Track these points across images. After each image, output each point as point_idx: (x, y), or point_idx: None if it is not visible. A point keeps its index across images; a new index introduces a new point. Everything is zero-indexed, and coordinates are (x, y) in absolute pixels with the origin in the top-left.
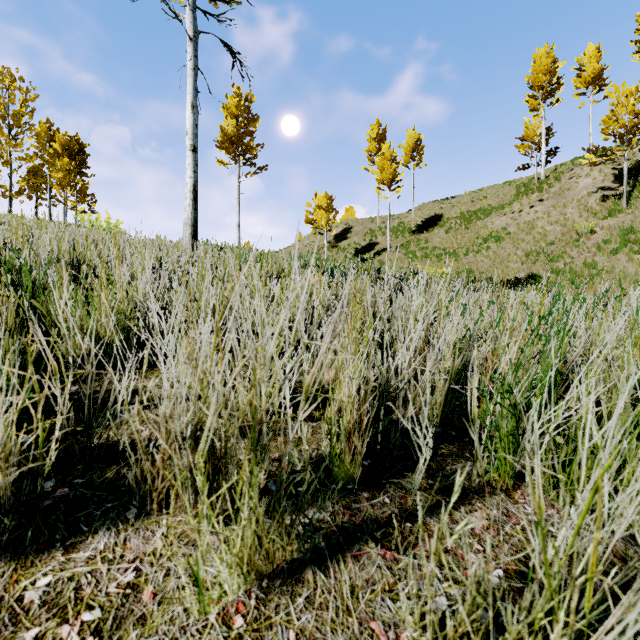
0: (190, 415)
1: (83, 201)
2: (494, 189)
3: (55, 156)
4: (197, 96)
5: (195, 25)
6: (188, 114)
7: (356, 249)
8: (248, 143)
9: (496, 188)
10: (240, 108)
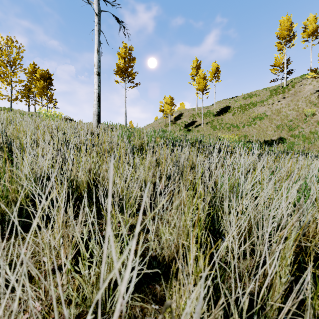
0: (43, 303)
1: (51, 102)
2: (258, 92)
3: (37, 80)
4: (100, 45)
5: (99, 7)
6: (95, 55)
7: (185, 124)
8: (130, 71)
9: (259, 92)
10: (126, 54)
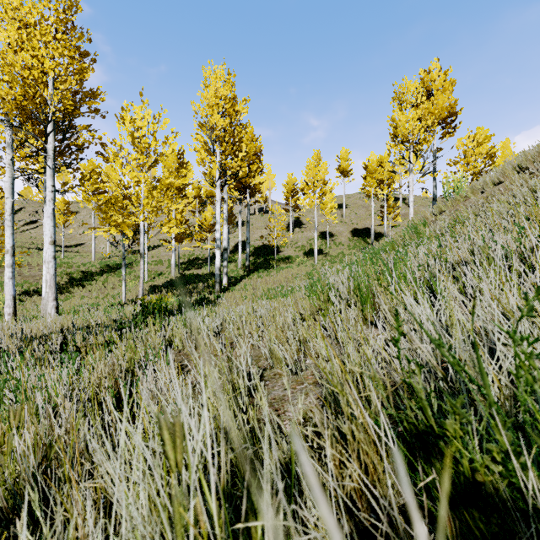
0: None
1: None
2: None
3: None
4: None
5: None
6: None
7: (27, 221)
8: None
9: None
10: None
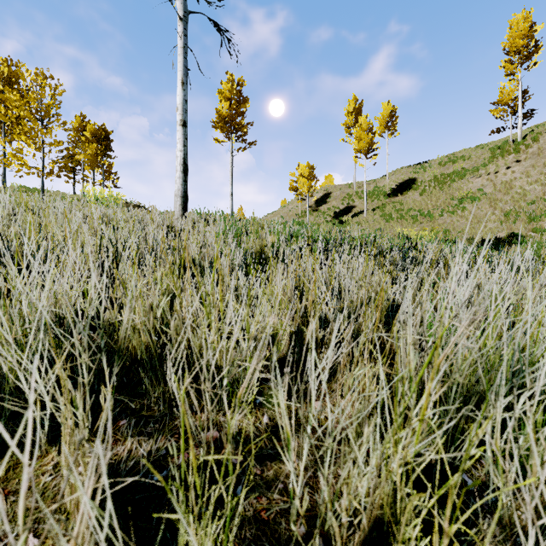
0: None
1: (108, 178)
2: (467, 153)
3: (86, 142)
4: (187, 73)
5: (185, 5)
6: (178, 91)
7: (335, 212)
8: (239, 122)
9: (468, 152)
10: (233, 92)
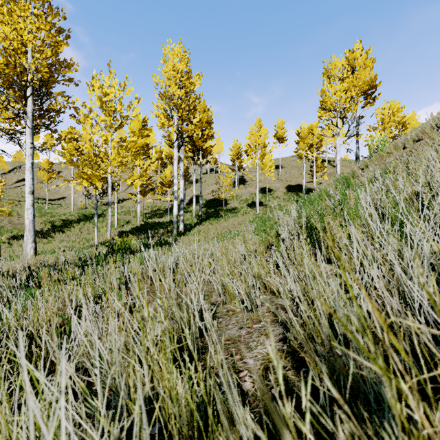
0: None
1: None
2: None
3: None
4: None
5: None
6: None
7: (18, 179)
8: None
9: None
10: None
